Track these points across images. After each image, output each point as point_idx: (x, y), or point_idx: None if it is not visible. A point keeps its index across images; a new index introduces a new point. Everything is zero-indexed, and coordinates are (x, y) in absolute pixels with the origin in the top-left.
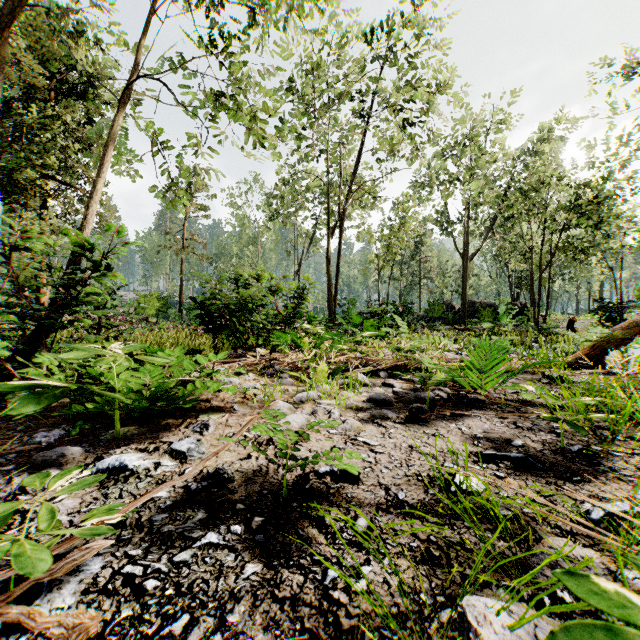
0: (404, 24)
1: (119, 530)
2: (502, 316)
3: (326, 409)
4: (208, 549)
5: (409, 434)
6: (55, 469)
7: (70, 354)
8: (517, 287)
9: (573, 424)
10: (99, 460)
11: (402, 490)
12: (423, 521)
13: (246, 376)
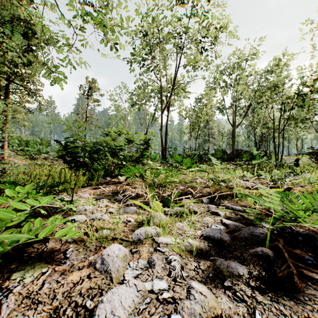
0: None
1: None
2: (255, 157)
3: (164, 254)
4: None
5: None
6: None
7: None
8: (260, 142)
9: None
10: None
11: None
12: None
13: (100, 203)
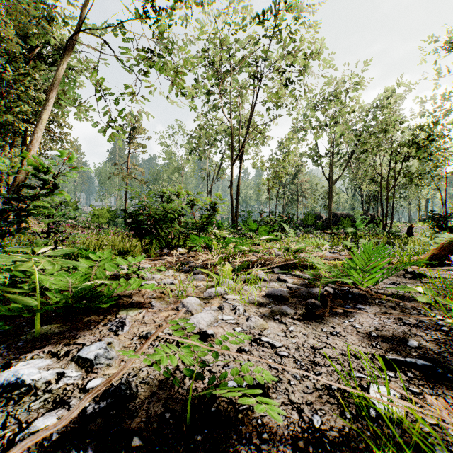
0: (287, 9)
1: None
2: (358, 224)
3: (232, 304)
4: None
5: (309, 332)
6: None
7: None
8: (367, 203)
9: None
10: (6, 368)
11: (316, 412)
12: None
13: (166, 272)
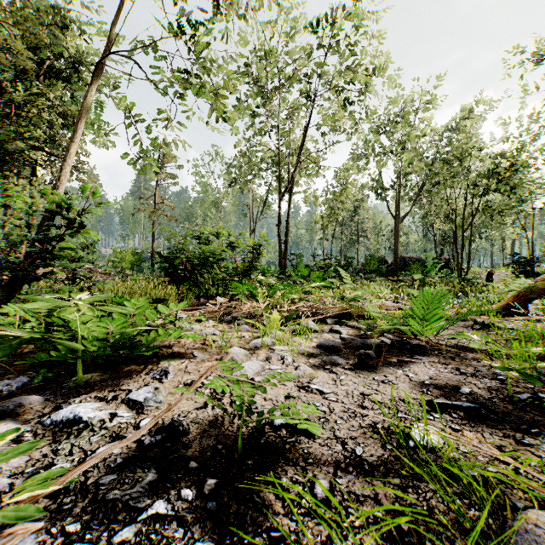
0: (345, 16)
1: (61, 497)
2: (429, 269)
3: (279, 355)
4: (154, 522)
5: (359, 381)
6: (9, 421)
7: (34, 304)
8: (441, 244)
9: (525, 374)
10: (57, 410)
11: (359, 444)
12: (385, 483)
13: (206, 323)
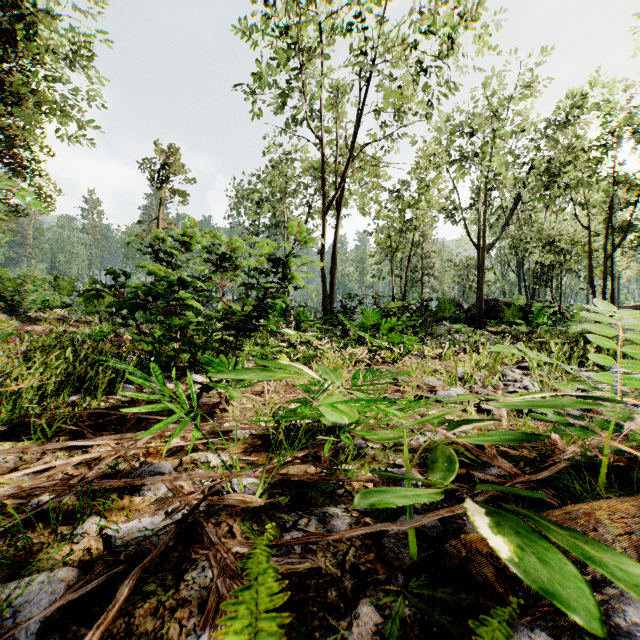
0: None
1: None
2: (536, 315)
3: None
4: None
5: None
6: None
7: None
8: (535, 283)
9: None
10: None
11: None
12: None
13: None
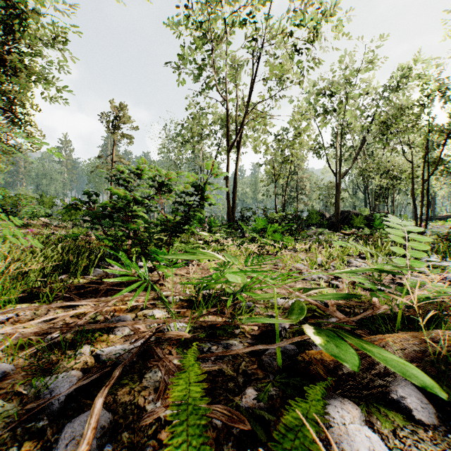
0: None
1: None
2: (376, 222)
3: None
4: None
5: None
6: None
7: None
8: (376, 199)
9: None
10: None
11: None
12: None
13: None
